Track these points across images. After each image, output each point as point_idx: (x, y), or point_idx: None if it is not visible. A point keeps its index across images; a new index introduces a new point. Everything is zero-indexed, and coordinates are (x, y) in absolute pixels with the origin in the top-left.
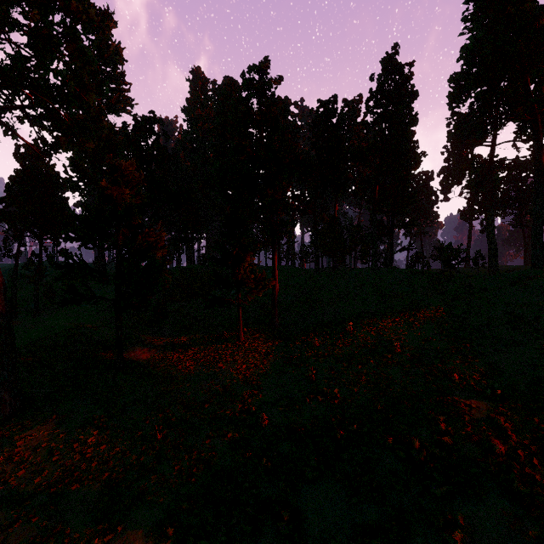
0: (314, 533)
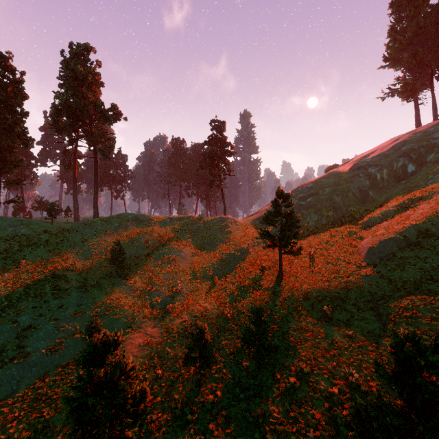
0: None
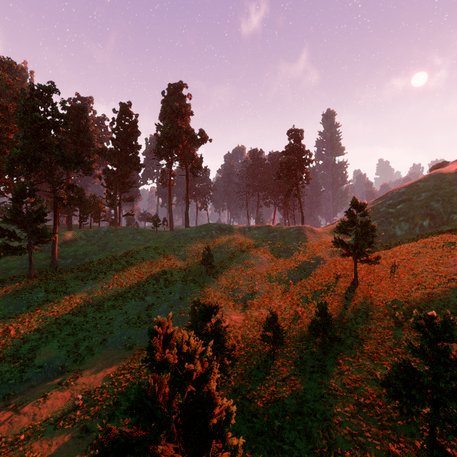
0: (134, 314)
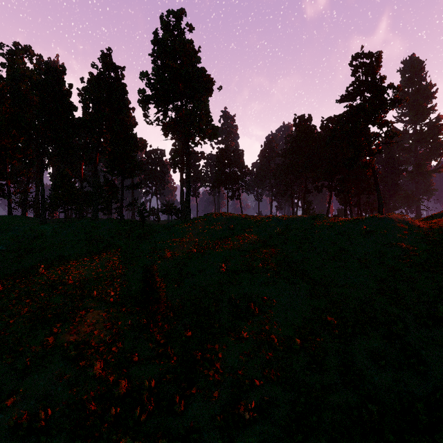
0: None
